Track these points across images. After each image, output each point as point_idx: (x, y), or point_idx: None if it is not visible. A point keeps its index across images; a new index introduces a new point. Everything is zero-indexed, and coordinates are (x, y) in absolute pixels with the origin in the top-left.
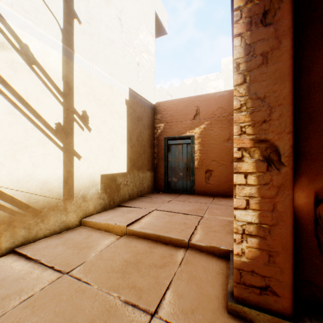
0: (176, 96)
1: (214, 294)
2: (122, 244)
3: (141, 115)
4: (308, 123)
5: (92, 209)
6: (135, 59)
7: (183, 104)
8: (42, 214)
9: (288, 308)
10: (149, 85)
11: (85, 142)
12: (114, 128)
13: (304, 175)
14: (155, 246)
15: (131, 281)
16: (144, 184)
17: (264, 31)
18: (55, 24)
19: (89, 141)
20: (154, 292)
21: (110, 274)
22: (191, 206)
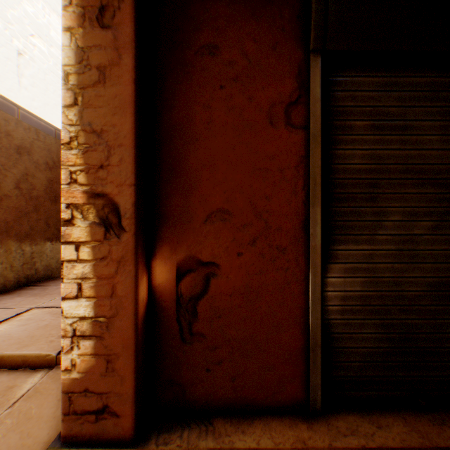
0: None
1: (45, 441)
2: None
3: (29, 145)
4: (171, 176)
5: None
6: (10, 42)
7: None
8: None
9: (130, 428)
10: (52, 96)
11: None
12: None
13: (167, 244)
14: None
15: None
16: (38, 264)
17: (102, 35)
18: None
19: None
20: None
21: None
22: None
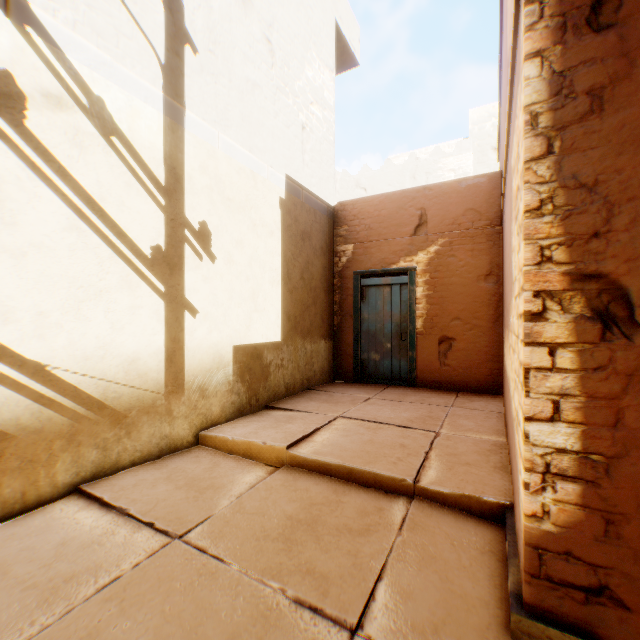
0: (376, 189)
1: (477, 596)
2: (279, 484)
3: (309, 229)
4: None
5: (218, 412)
6: (296, 118)
7: (393, 204)
8: (127, 420)
9: None
10: (324, 169)
11: (204, 283)
12: (259, 255)
13: None
14: (346, 490)
15: (304, 560)
16: (315, 365)
17: (593, 43)
18: (150, 57)
19: (211, 280)
20: (352, 585)
21: (261, 543)
22: (412, 411)
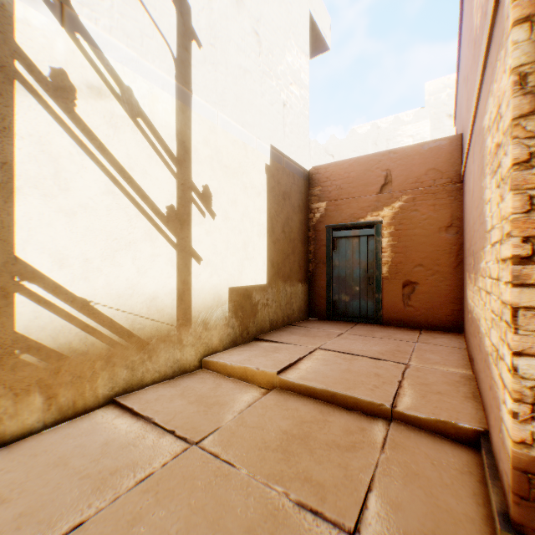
0: (342, 155)
1: (462, 512)
2: (273, 403)
3: (289, 190)
4: None
5: (217, 342)
6: (279, 97)
7: (361, 167)
8: (148, 347)
9: None
10: (301, 139)
11: (206, 235)
12: (249, 212)
13: None
14: (330, 411)
15: (302, 469)
16: (293, 305)
17: None
18: (166, 53)
19: (212, 233)
20: (346, 494)
21: (263, 452)
22: (381, 345)
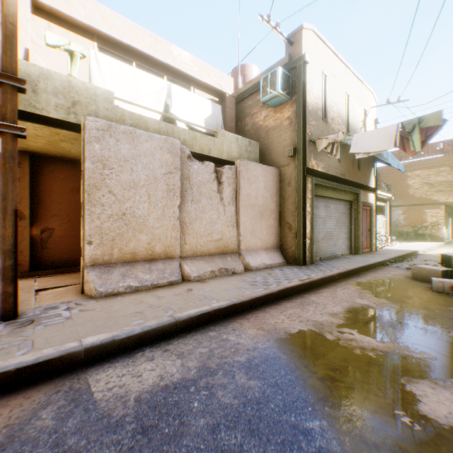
0: None
1: None
2: None
3: None
4: (40, 205)
5: None
6: None
7: None
8: None
9: (30, 269)
10: None
11: None
12: None
13: (38, 223)
14: None
15: None
16: None
17: (20, 169)
18: None
19: None
20: None
21: None
22: None
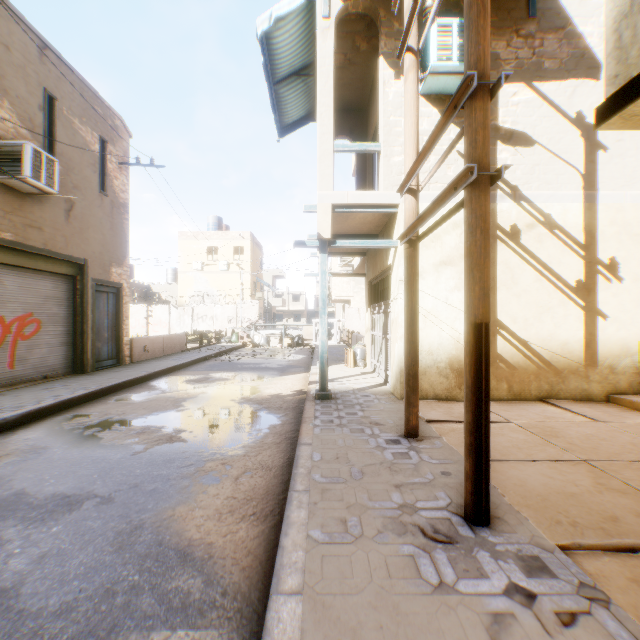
0: None
1: None
2: None
3: None
4: None
5: (623, 386)
6: None
7: None
8: (561, 375)
9: None
10: None
11: (611, 297)
12: None
13: None
14: None
15: None
16: None
17: None
18: (573, 175)
19: (617, 295)
20: None
21: None
22: None
